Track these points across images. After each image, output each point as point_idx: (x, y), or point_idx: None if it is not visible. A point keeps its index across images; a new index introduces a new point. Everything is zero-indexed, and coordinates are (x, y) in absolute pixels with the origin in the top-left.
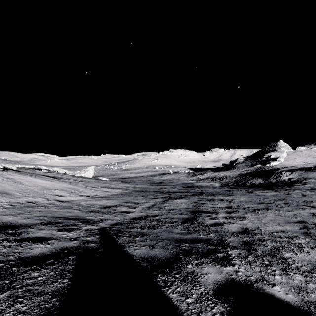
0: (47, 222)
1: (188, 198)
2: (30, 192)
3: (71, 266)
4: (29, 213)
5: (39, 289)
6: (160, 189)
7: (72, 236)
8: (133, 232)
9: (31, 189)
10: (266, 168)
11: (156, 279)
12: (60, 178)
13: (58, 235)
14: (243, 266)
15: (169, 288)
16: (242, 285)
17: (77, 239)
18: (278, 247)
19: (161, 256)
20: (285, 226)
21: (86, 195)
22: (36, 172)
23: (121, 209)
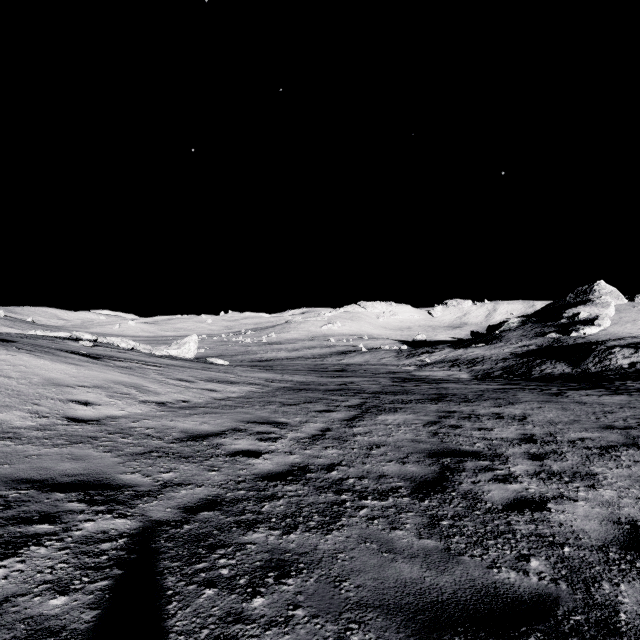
0: None
1: (412, 409)
2: None
3: None
4: None
5: None
6: (340, 387)
7: None
8: (251, 551)
9: (8, 385)
10: (571, 340)
11: None
12: (109, 359)
13: None
14: None
15: None
16: None
17: (3, 608)
18: None
19: None
20: None
21: (156, 400)
22: (65, 346)
23: (237, 444)
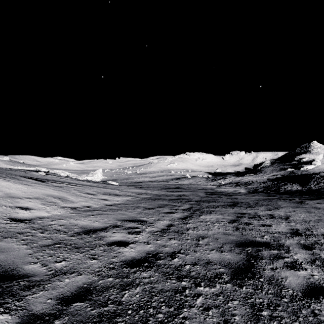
0: None
1: (220, 212)
2: None
3: None
4: None
5: None
6: (177, 197)
7: None
8: None
9: None
10: (299, 172)
11: None
12: (50, 181)
13: None
14: None
15: None
16: None
17: None
18: None
19: None
20: None
21: (70, 206)
22: (30, 174)
23: (114, 236)
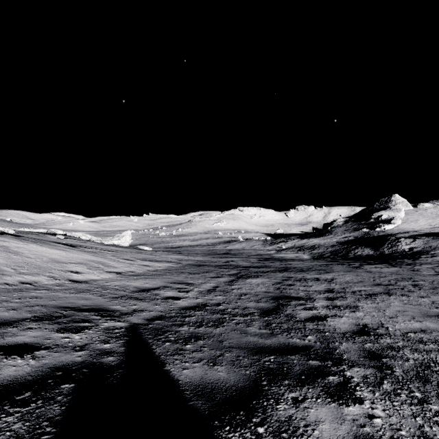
0: (42, 317)
1: (268, 276)
2: (29, 267)
3: (60, 408)
4: (18, 300)
5: None
6: (225, 263)
7: (80, 341)
8: (182, 333)
9: (31, 262)
10: (375, 233)
11: None
12: (81, 246)
13: (55, 340)
14: (379, 405)
15: None
16: None
17: (87, 347)
18: (426, 361)
19: (229, 382)
20: (425, 323)
21: (115, 271)
22: (47, 238)
23: (167, 293)
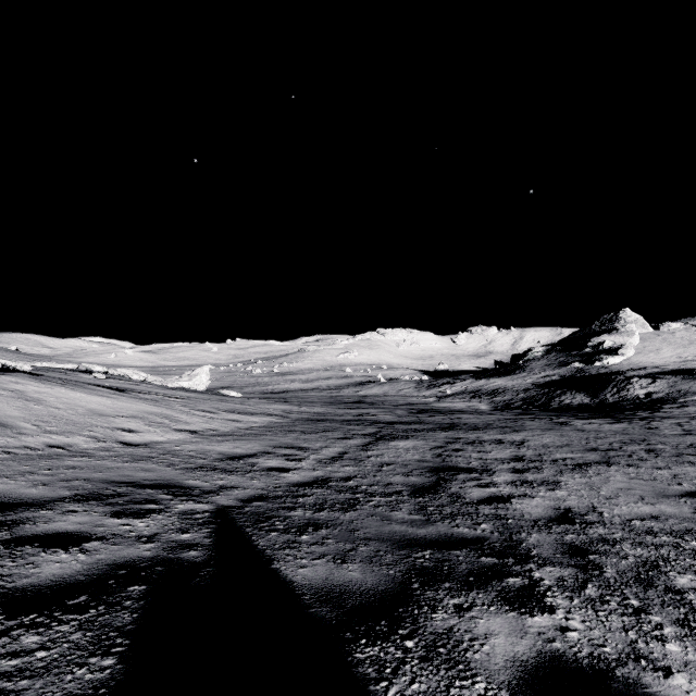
0: (87, 495)
1: (423, 436)
2: (58, 423)
3: (132, 615)
4: (48, 471)
5: (32, 688)
6: (357, 417)
7: (146, 529)
8: (295, 519)
9: (61, 415)
10: (594, 369)
11: (354, 654)
12: (133, 391)
13: (110, 528)
14: (577, 615)
15: (389, 684)
16: (584, 673)
17: (157, 537)
18: (653, 559)
19: (365, 584)
20: (659, 506)
21: (188, 429)
22: (79, 378)
23: (268, 463)
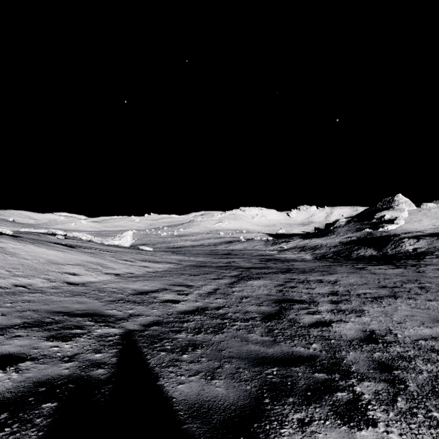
0: (32, 323)
1: (269, 277)
2: (24, 269)
3: (38, 433)
4: (9, 304)
5: None
6: (226, 264)
7: (69, 350)
8: (179, 340)
9: (27, 264)
10: (378, 233)
11: None
12: (80, 247)
13: (43, 350)
14: (394, 428)
15: None
16: None
17: (76, 357)
18: None
19: (228, 399)
20: (435, 329)
21: (113, 273)
22: (47, 238)
23: (165, 296)
